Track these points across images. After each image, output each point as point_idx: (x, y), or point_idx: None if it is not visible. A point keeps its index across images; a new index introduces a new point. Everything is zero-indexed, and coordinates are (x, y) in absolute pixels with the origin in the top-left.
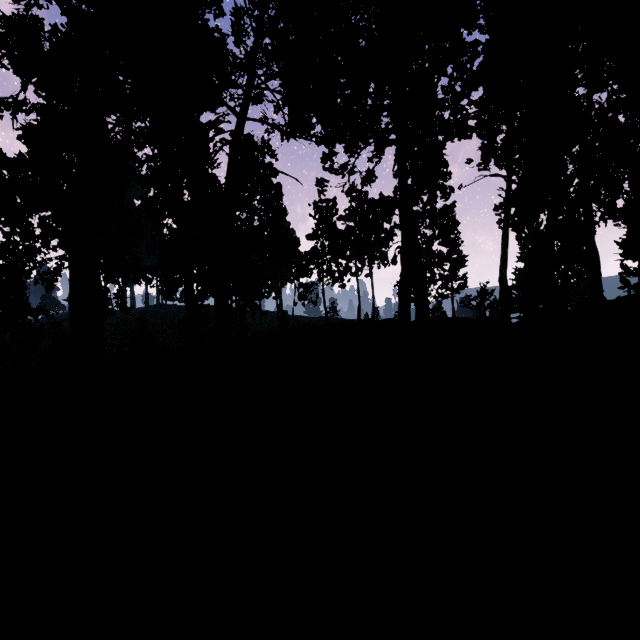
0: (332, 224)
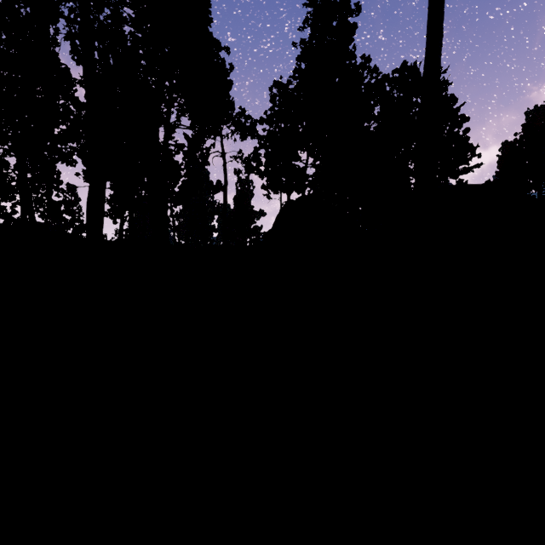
0: None
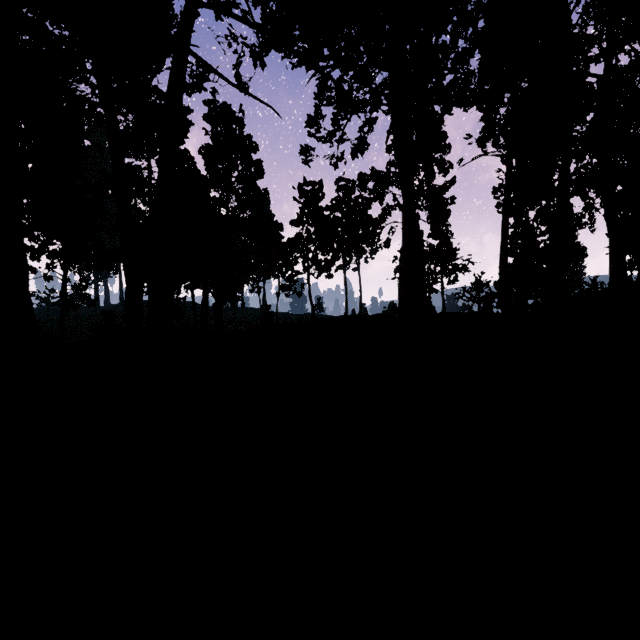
0: (318, 208)
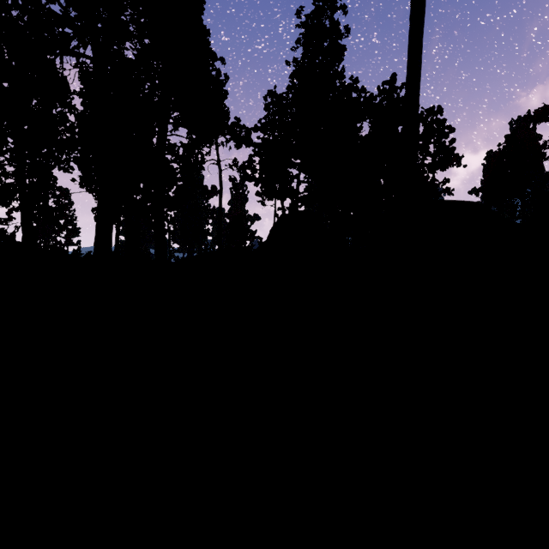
0: None
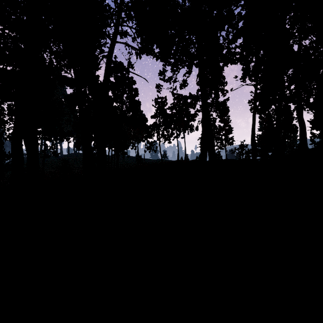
0: (164, 110)
